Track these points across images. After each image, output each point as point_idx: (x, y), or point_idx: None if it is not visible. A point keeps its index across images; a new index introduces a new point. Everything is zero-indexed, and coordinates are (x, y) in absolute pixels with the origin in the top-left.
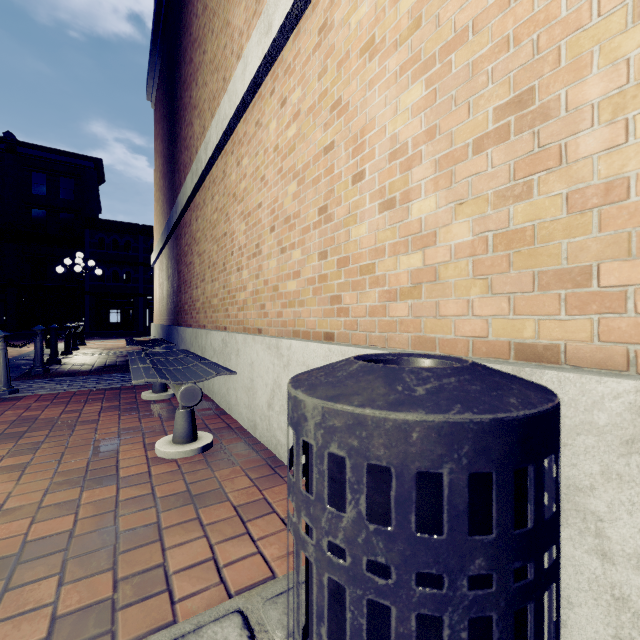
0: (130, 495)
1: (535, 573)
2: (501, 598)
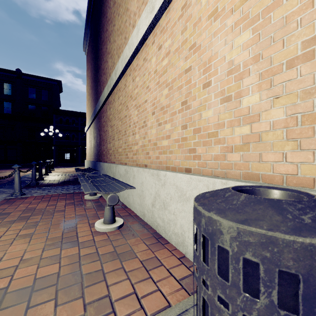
0: (85, 252)
1: None
2: None
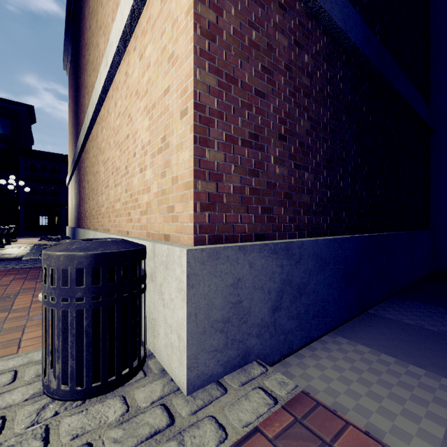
0: (15, 316)
1: (102, 299)
2: (87, 304)
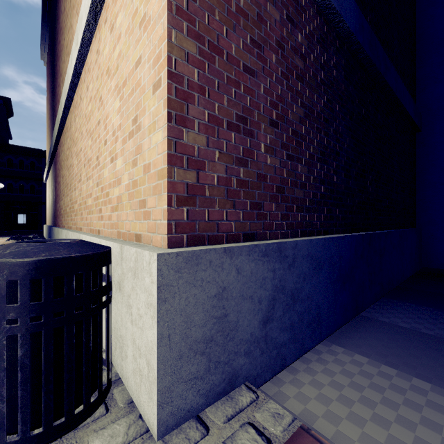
0: None
1: (45, 319)
2: (23, 328)
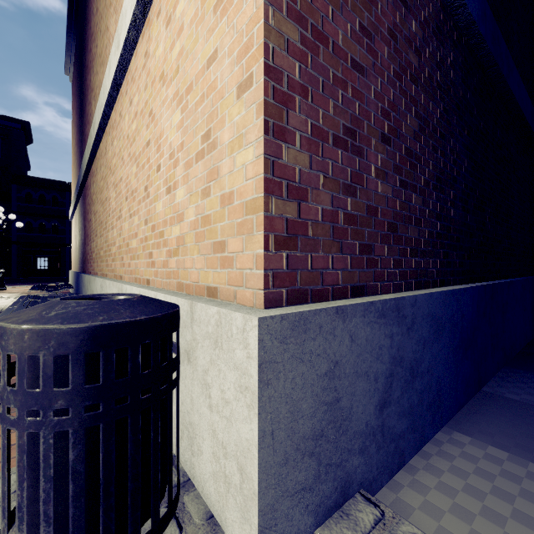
0: None
1: (104, 408)
2: (76, 421)
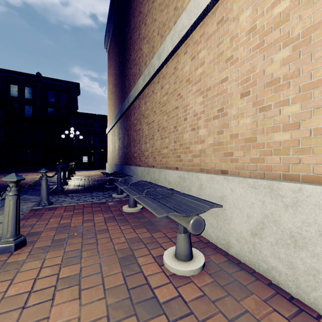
0: None
1: None
2: None
